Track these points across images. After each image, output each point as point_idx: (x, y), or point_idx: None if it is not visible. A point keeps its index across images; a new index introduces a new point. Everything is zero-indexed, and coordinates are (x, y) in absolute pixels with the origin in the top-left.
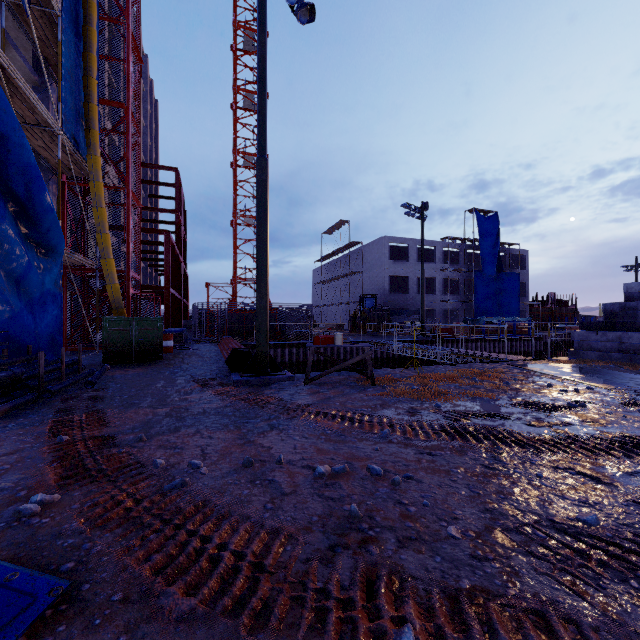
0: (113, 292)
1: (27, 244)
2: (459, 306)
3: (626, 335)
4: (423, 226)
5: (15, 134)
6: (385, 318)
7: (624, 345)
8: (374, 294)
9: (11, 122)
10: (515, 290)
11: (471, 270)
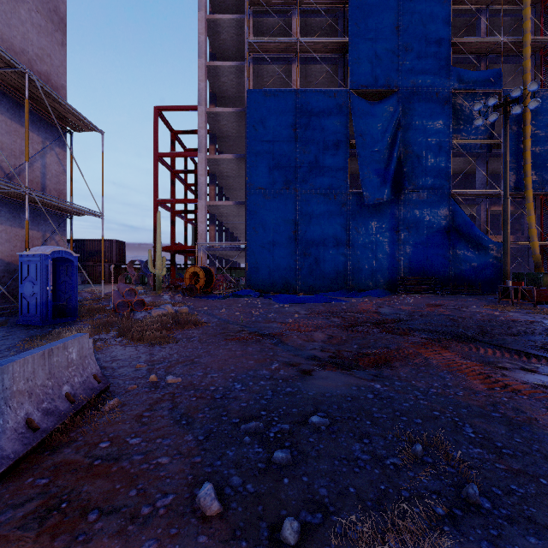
0: (534, 259)
1: (472, 248)
2: None
3: None
4: None
5: (459, 216)
6: None
7: None
8: None
9: (458, 213)
10: None
11: None
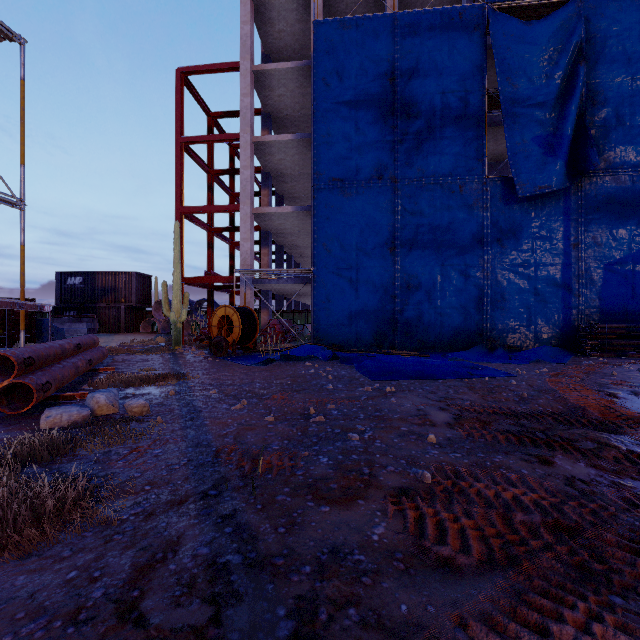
0: None
1: None
2: None
3: None
4: None
5: None
6: None
7: None
8: None
9: None
10: None
11: None
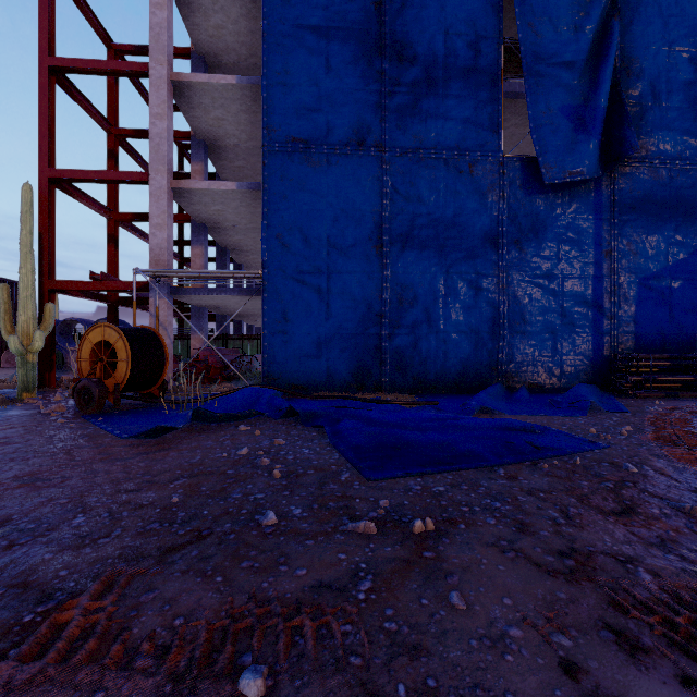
0: None
1: None
2: None
3: None
4: None
5: None
6: None
7: None
8: None
9: None
10: None
11: None
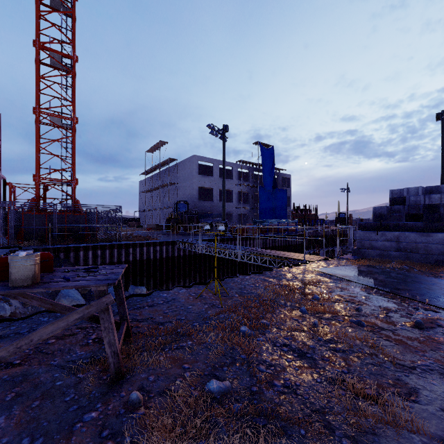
0: None
1: None
2: (249, 212)
3: (403, 235)
4: (224, 145)
5: None
6: (194, 220)
7: (402, 244)
8: (186, 200)
9: None
10: (284, 201)
11: (257, 186)
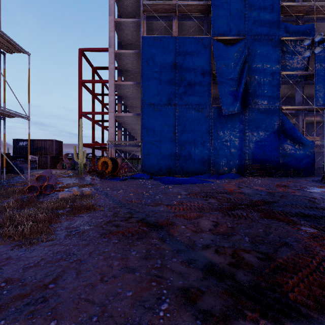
0: None
1: (294, 144)
2: None
3: None
4: None
5: (286, 123)
6: None
7: None
8: None
9: (285, 121)
10: None
11: None
